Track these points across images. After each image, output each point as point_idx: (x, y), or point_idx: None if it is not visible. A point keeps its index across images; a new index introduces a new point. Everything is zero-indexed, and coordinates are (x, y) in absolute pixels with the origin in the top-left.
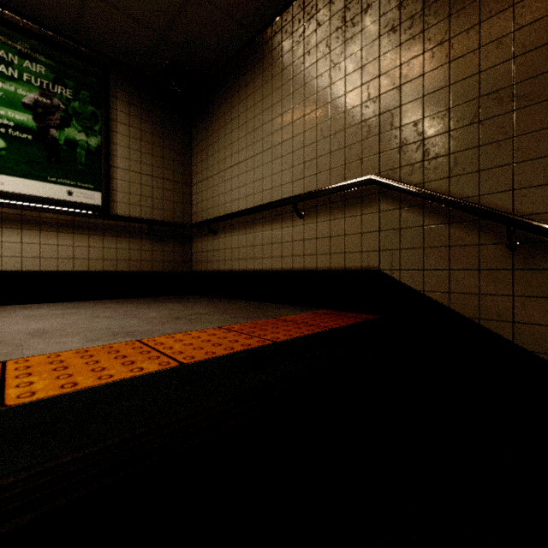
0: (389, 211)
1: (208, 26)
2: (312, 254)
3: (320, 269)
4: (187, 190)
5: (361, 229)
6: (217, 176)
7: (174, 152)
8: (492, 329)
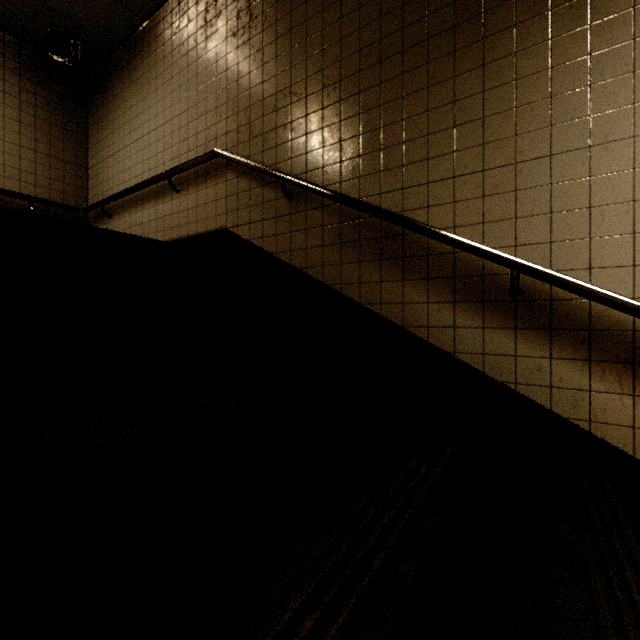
0: (232, 180)
1: (91, 2)
2: (185, 224)
3: (190, 235)
4: (83, 173)
5: (216, 196)
6: (111, 158)
7: (64, 130)
8: (282, 258)
